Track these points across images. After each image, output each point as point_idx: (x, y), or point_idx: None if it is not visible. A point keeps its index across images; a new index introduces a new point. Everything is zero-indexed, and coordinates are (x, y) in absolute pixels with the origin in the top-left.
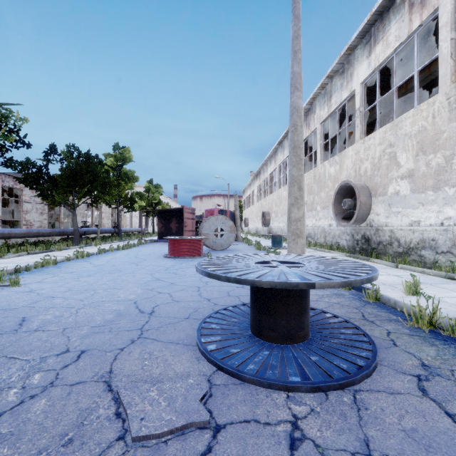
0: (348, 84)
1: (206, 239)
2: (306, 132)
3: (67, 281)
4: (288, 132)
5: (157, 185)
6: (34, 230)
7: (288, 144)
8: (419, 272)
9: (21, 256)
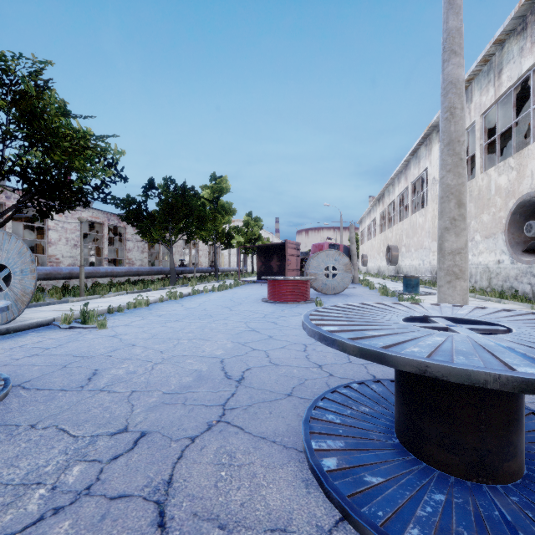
0: (533, 45)
1: (314, 280)
2: None
3: (153, 325)
4: (426, 136)
5: (257, 218)
6: (134, 269)
7: (426, 152)
8: None
9: (120, 296)
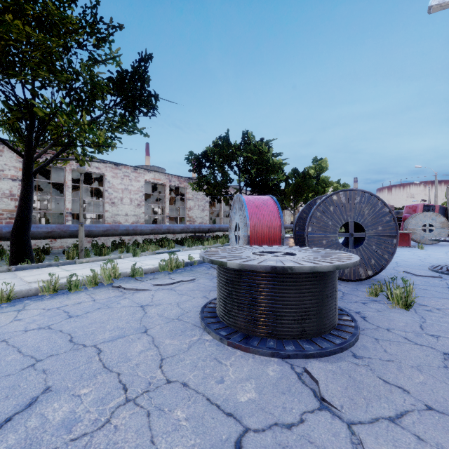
0: None
1: (413, 233)
2: None
3: None
4: None
5: (345, 184)
6: None
7: None
8: None
9: None
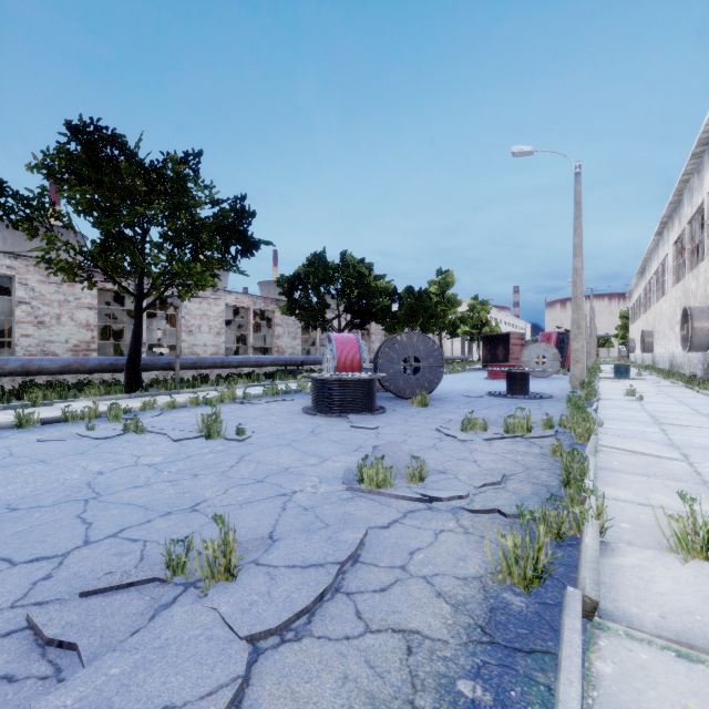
0: (700, 189)
1: (526, 366)
2: (678, 229)
3: None
4: (664, 223)
5: (484, 302)
6: None
7: (666, 237)
8: (705, 395)
9: None
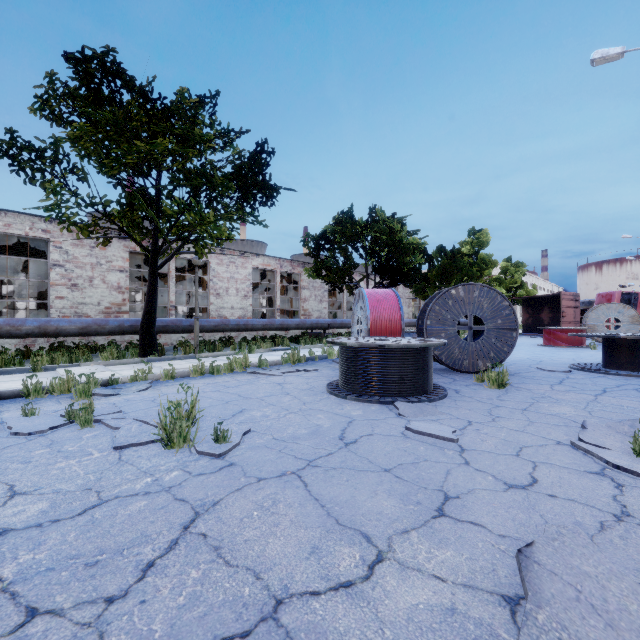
0: None
1: (593, 330)
2: None
3: None
4: None
5: (518, 263)
6: (413, 321)
7: None
8: None
9: None
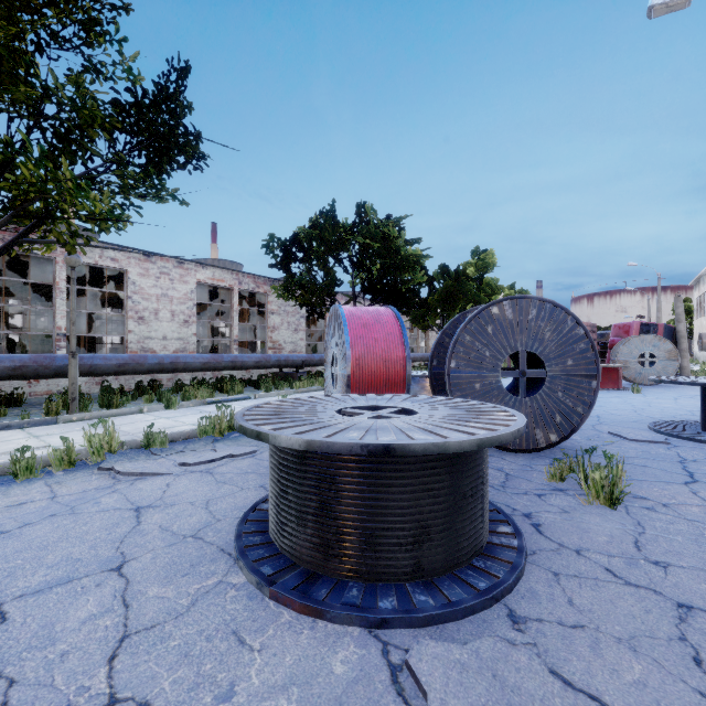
0: None
1: (624, 368)
2: None
3: None
4: None
5: (522, 291)
6: (411, 355)
7: None
8: None
9: None
